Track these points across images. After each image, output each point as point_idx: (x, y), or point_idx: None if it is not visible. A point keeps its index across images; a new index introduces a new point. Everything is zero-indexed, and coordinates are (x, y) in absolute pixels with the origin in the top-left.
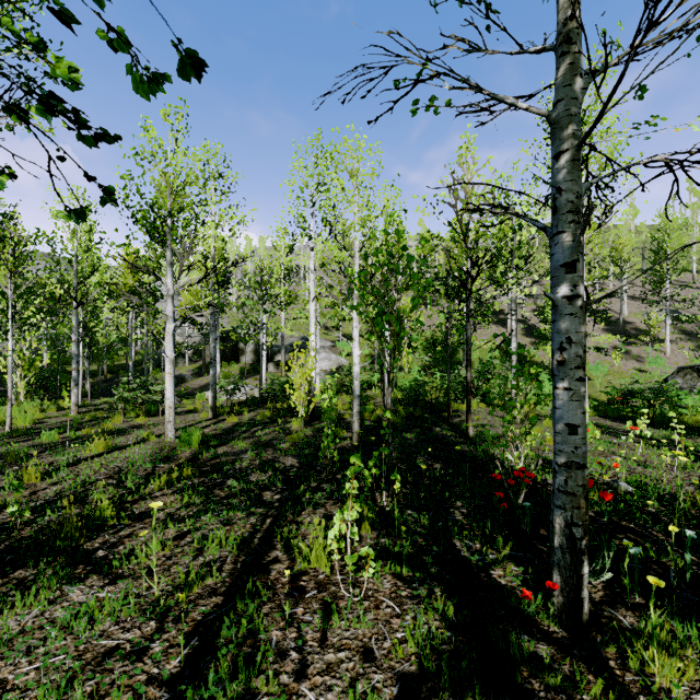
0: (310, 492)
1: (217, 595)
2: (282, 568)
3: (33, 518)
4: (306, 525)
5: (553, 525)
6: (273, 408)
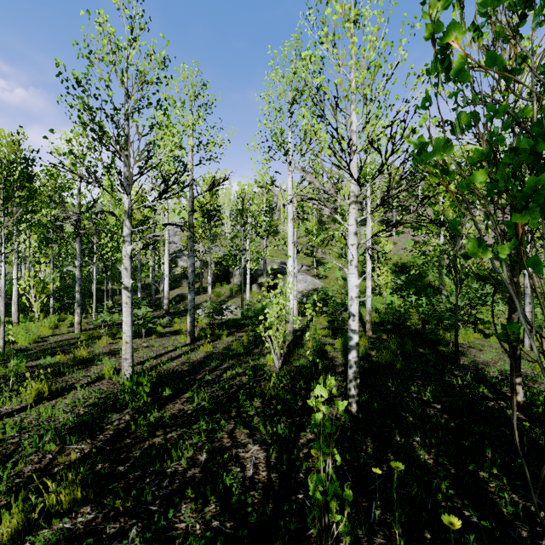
0: None
1: None
2: None
3: None
4: None
5: None
6: (252, 331)
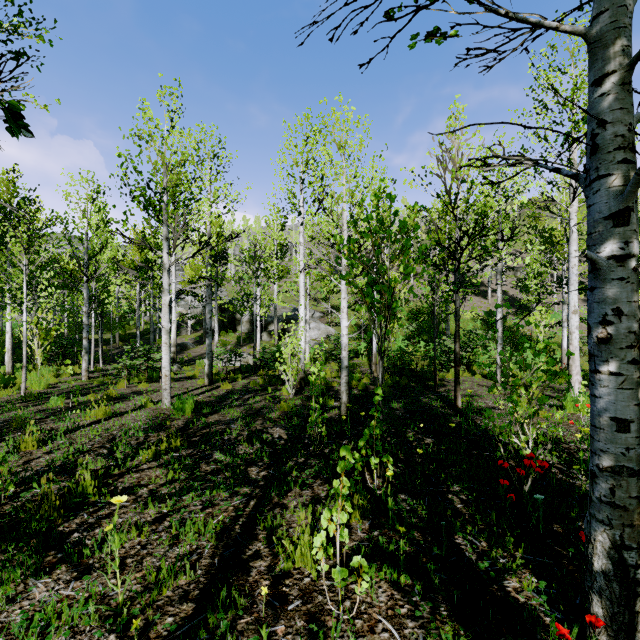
0: (296, 472)
1: (188, 601)
2: (263, 566)
3: (19, 491)
4: (292, 511)
5: (593, 542)
6: (266, 375)
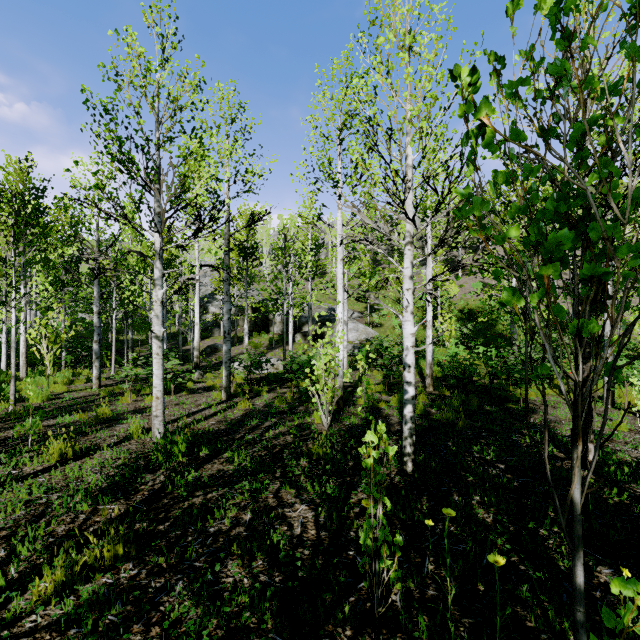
0: None
1: None
2: None
3: None
4: None
5: None
6: (296, 387)
